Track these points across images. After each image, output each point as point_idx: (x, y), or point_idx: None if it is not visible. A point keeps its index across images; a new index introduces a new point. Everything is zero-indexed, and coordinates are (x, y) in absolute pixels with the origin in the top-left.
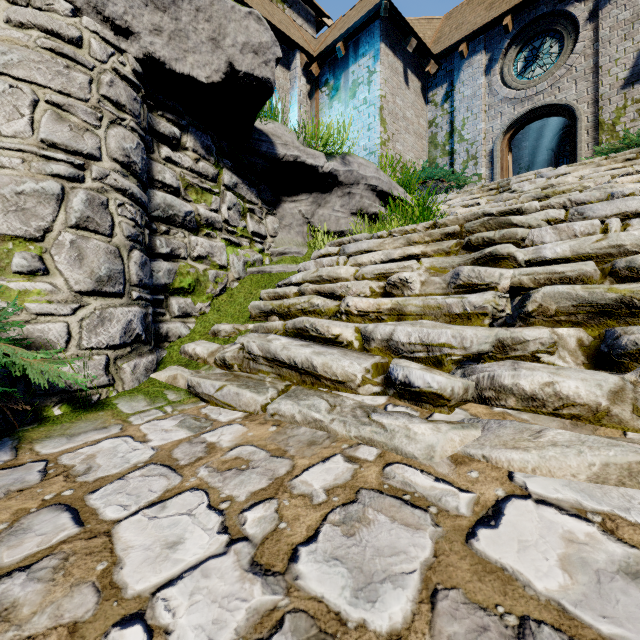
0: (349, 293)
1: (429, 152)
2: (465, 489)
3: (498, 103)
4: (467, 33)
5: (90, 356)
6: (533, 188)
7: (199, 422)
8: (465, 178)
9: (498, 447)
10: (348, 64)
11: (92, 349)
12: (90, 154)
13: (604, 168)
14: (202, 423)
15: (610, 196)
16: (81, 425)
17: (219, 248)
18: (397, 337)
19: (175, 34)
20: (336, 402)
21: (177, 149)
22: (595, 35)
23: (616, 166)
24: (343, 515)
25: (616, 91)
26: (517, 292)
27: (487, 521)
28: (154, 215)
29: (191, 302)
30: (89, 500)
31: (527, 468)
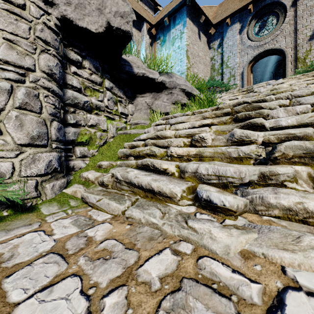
0: (172, 145)
1: (211, 73)
2: (254, 280)
3: (245, 48)
4: (230, 13)
5: (26, 181)
6: (265, 90)
7: (85, 221)
8: (229, 86)
9: (272, 247)
10: (170, 29)
11: (27, 177)
12: (28, 68)
13: (302, 80)
14: (87, 222)
15: (313, 92)
16: (16, 222)
17: (103, 120)
18: (200, 171)
19: (78, 5)
20: (165, 210)
21: (80, 68)
22: (295, 14)
23: (309, 79)
24: (172, 302)
25: (306, 42)
26: (266, 145)
27: (275, 310)
28: (67, 102)
29: (87, 149)
30: (4, 283)
31: (294, 264)
